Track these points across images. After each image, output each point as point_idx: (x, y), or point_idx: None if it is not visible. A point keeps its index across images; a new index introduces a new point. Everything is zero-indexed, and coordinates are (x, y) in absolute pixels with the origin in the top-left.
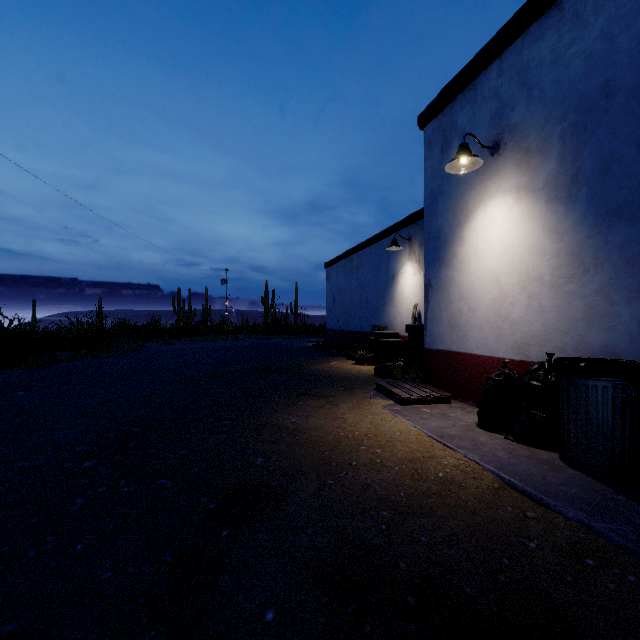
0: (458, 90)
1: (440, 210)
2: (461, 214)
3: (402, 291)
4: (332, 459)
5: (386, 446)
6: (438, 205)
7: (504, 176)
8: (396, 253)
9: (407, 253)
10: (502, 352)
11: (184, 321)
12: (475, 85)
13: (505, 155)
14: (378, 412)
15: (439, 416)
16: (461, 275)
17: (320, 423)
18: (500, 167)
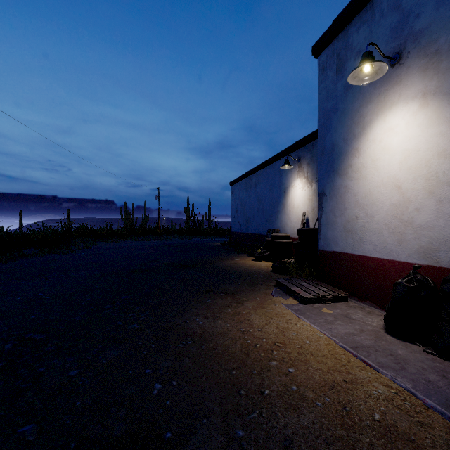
0: (354, 12)
1: (334, 126)
2: (357, 127)
3: (292, 202)
4: (241, 383)
5: (298, 361)
6: (332, 122)
7: (407, 84)
8: (287, 171)
9: (297, 171)
10: (404, 256)
11: (129, 226)
12: (372, 4)
13: (408, 63)
14: (282, 312)
15: (342, 318)
16: (357, 183)
17: (227, 327)
18: (402, 76)
